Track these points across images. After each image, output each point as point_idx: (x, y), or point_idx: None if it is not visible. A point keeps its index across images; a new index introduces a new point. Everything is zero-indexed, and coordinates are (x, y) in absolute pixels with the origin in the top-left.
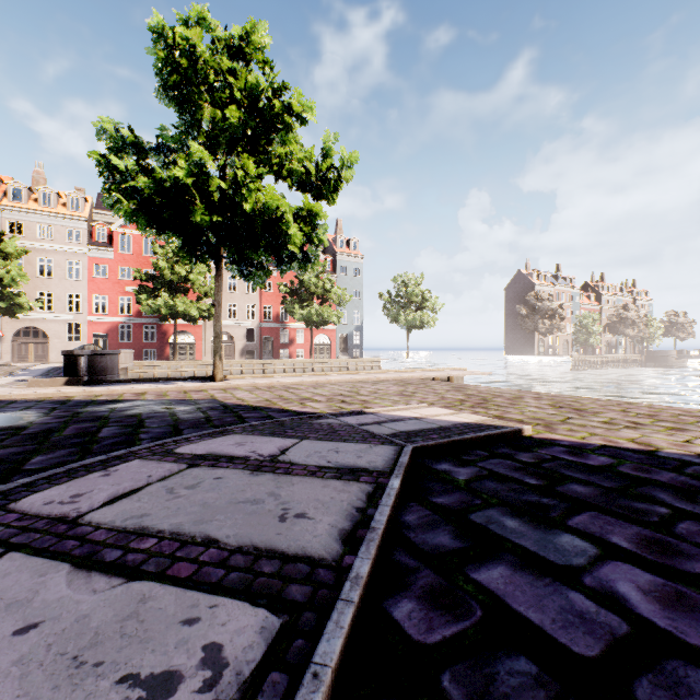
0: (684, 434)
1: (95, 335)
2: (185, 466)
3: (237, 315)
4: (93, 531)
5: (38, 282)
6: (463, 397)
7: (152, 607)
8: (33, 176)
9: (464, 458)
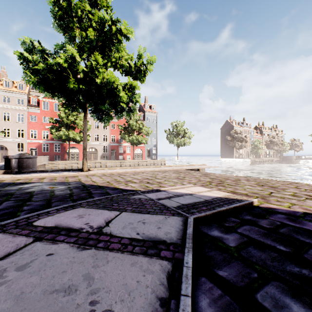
0: None
1: (31, 148)
2: (31, 240)
3: (99, 139)
4: None
5: (3, 123)
6: (209, 180)
7: None
8: (0, 73)
9: (226, 225)
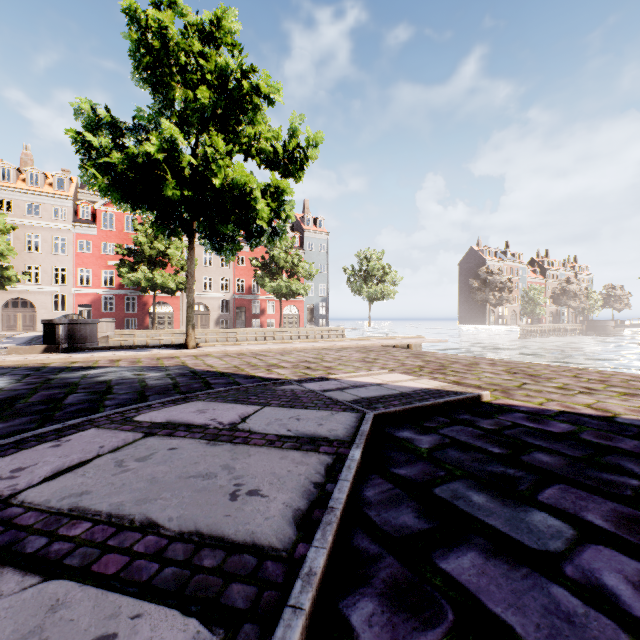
0: (637, 400)
1: (80, 306)
2: (141, 435)
3: (212, 287)
4: (23, 512)
5: (26, 257)
6: (422, 363)
7: (62, 618)
8: (21, 158)
9: (425, 425)
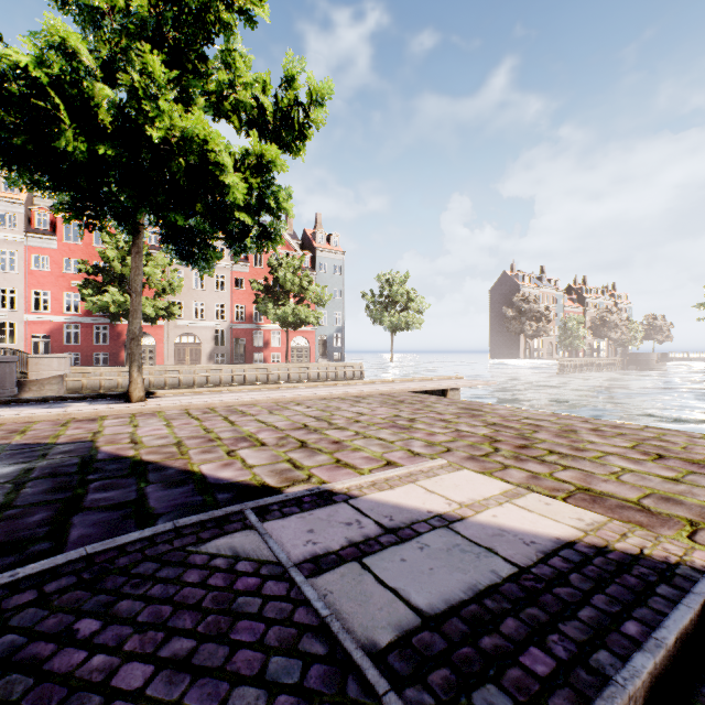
0: None
1: (38, 336)
2: None
3: (205, 315)
4: None
5: None
6: (487, 431)
7: None
8: None
9: None
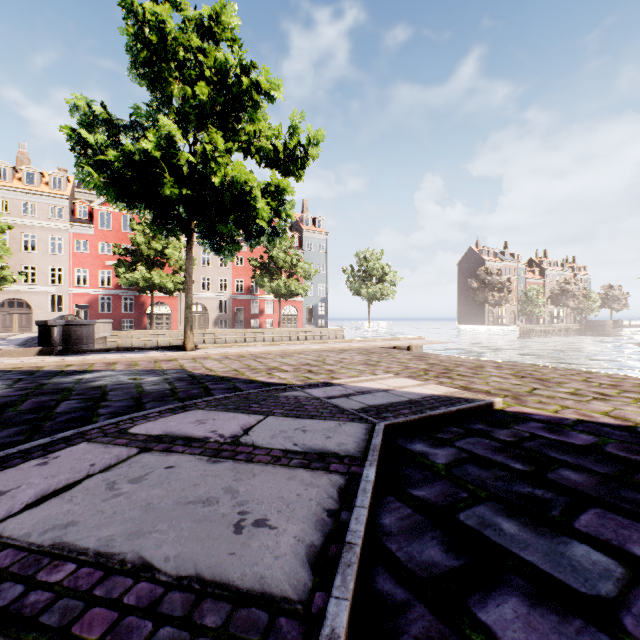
0: None
1: (77, 306)
2: (135, 451)
3: (211, 288)
4: None
5: (22, 256)
6: (426, 366)
7: None
8: (17, 157)
9: (439, 437)
